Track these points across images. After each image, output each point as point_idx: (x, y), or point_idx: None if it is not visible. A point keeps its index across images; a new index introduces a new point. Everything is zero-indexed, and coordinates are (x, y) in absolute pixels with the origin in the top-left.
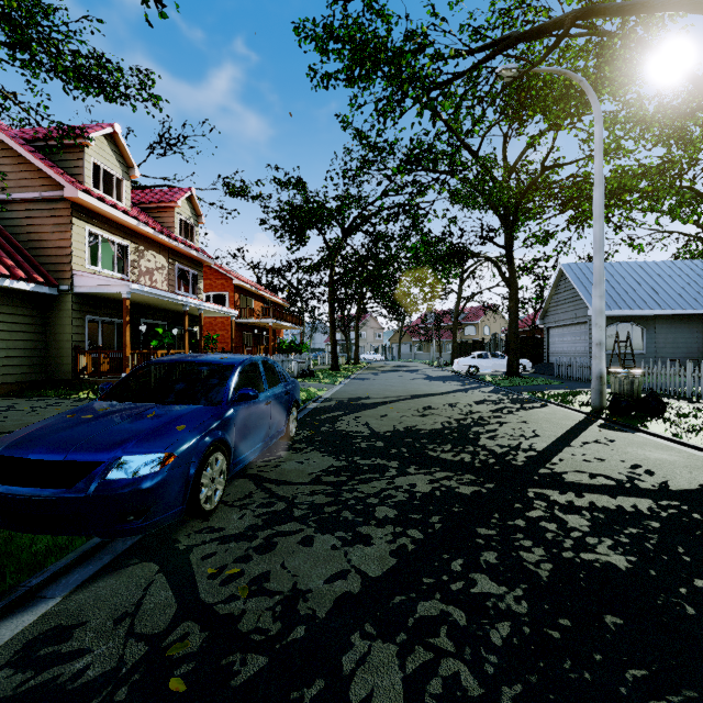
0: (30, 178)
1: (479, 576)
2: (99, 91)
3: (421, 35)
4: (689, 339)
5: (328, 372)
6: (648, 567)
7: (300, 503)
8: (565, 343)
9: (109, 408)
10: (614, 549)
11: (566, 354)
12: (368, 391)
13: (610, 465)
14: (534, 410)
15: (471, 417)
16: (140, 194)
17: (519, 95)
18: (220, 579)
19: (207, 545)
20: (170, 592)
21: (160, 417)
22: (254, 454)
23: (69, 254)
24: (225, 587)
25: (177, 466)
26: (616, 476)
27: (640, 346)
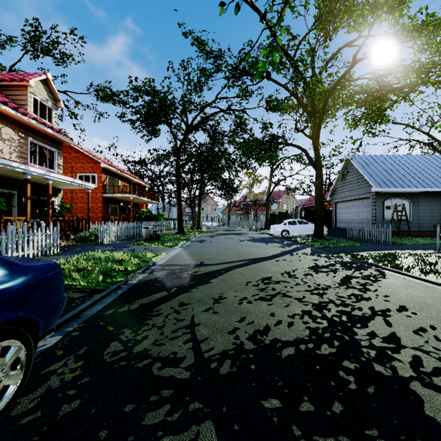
0: None
1: None
2: None
3: None
4: None
5: (175, 236)
6: None
7: None
8: (350, 213)
9: None
10: None
11: (350, 221)
12: (203, 255)
13: None
14: (383, 281)
15: (331, 301)
16: None
17: (331, 2)
18: None
19: None
20: None
21: None
22: None
23: None
24: None
25: None
26: None
27: (408, 215)
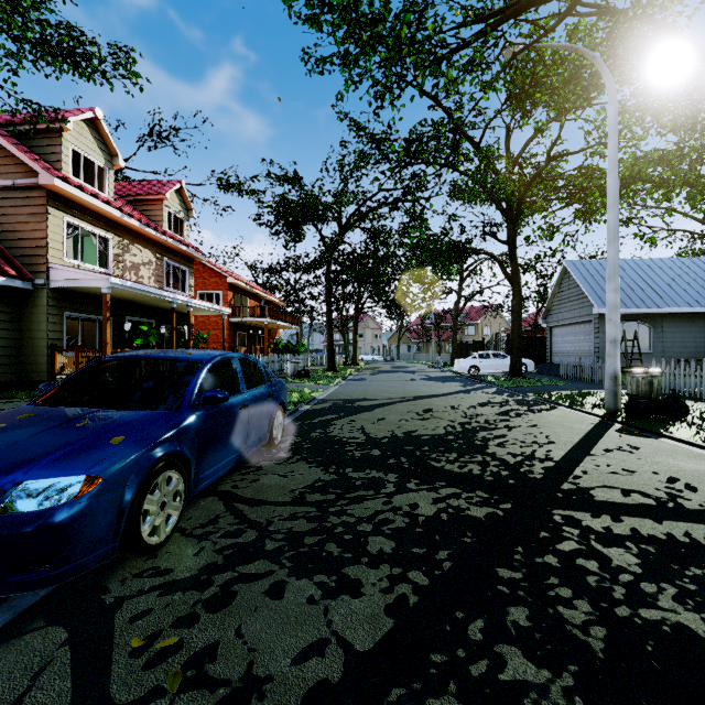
0: (3, 164)
1: (508, 649)
2: (70, 65)
3: None
4: (697, 339)
5: (325, 373)
6: None
7: (275, 531)
8: (568, 342)
9: (33, 414)
10: (682, 602)
11: (569, 354)
12: (365, 392)
13: (642, 478)
14: (543, 412)
15: (476, 421)
16: (126, 187)
17: (523, 82)
18: (146, 657)
19: (143, 597)
20: (69, 682)
21: (94, 427)
22: (225, 467)
23: (45, 246)
24: (150, 671)
25: (104, 492)
26: (654, 492)
27: (647, 345)
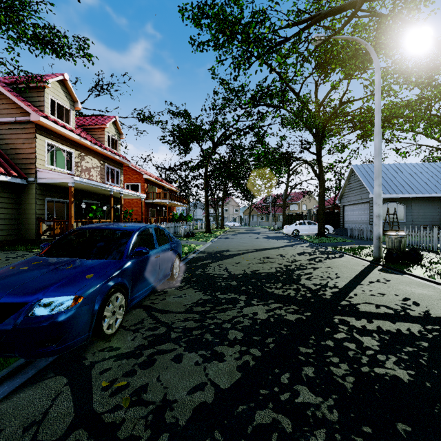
0: (9, 108)
1: (301, 387)
2: (51, 50)
3: (261, 11)
4: (433, 213)
5: (204, 234)
6: (424, 379)
7: (176, 328)
8: (354, 215)
9: (41, 261)
10: (398, 365)
11: (355, 222)
12: (228, 246)
13: (388, 298)
14: (336, 259)
15: (295, 264)
16: (82, 120)
17: (325, 56)
18: (110, 391)
19: (105, 361)
20: (71, 402)
21: (76, 269)
22: (147, 291)
23: (34, 157)
24: (113, 397)
25: (84, 304)
26: (394, 306)
27: (402, 217)
